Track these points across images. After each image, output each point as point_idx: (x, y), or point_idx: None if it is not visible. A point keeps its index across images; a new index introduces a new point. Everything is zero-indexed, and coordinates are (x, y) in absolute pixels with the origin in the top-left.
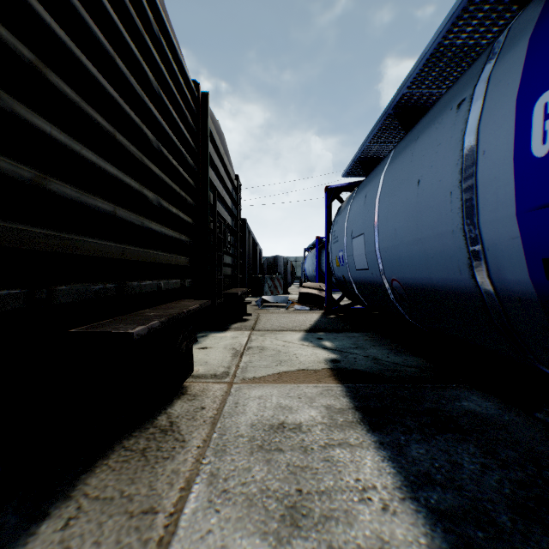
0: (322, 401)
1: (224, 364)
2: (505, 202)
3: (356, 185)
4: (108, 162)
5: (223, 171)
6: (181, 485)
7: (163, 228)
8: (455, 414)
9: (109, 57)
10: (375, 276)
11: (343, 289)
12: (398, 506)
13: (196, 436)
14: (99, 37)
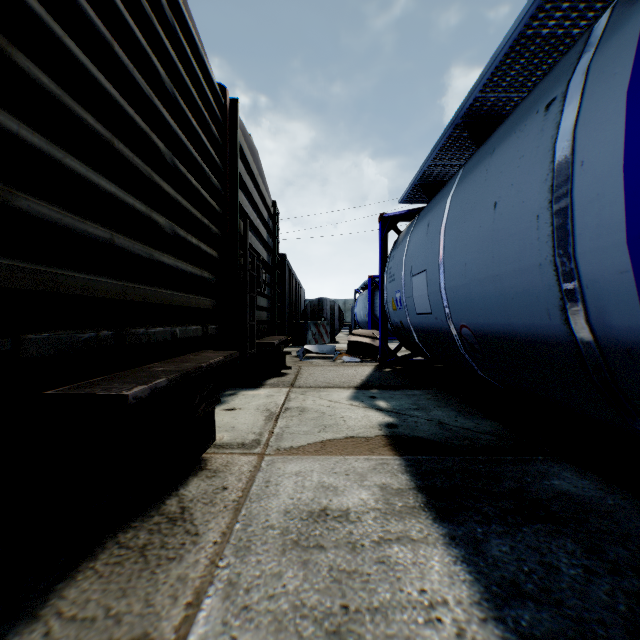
0: (376, 478)
1: (255, 429)
2: (612, 225)
3: (416, 213)
4: (103, 176)
5: (257, 195)
6: (188, 600)
7: (179, 262)
8: (544, 497)
9: (104, 43)
10: (440, 322)
11: (401, 337)
12: (478, 631)
13: (212, 527)
14: (89, 15)
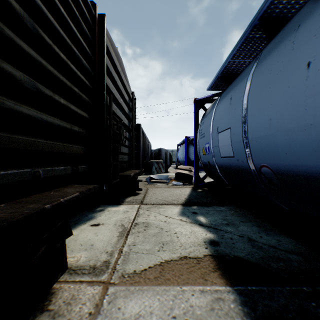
0: None
1: (108, 247)
2: None
3: (218, 95)
4: None
5: (120, 84)
6: None
7: (44, 115)
8: None
9: None
10: (240, 162)
11: (207, 171)
12: None
13: None
14: None
